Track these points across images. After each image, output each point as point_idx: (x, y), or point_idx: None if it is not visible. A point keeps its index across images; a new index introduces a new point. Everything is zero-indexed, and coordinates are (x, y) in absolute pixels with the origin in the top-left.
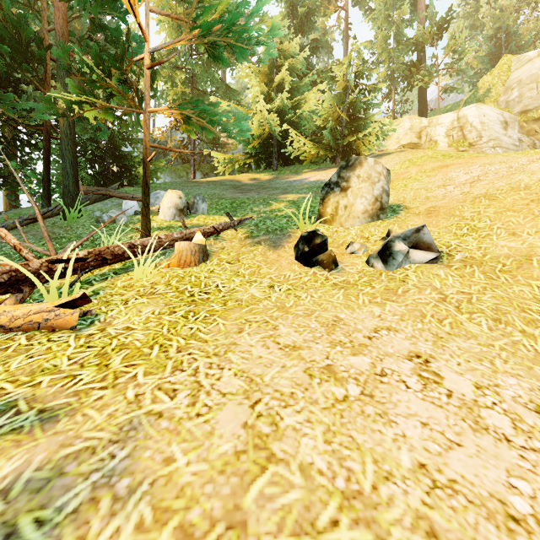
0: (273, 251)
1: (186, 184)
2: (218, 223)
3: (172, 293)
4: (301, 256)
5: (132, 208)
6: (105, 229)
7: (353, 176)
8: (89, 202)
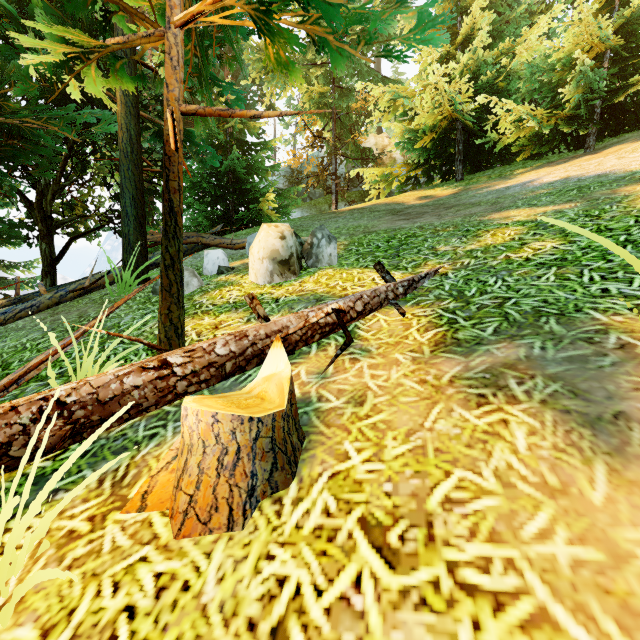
0: (616, 476)
1: (320, 217)
2: (356, 288)
3: None
4: None
5: (216, 263)
6: (152, 308)
7: None
8: None
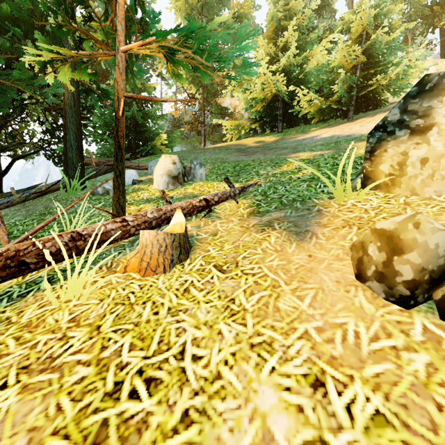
0: (298, 245)
1: (194, 151)
2: (215, 191)
3: (83, 367)
4: (380, 277)
5: (131, 177)
6: (95, 202)
7: (438, 106)
8: (100, 173)
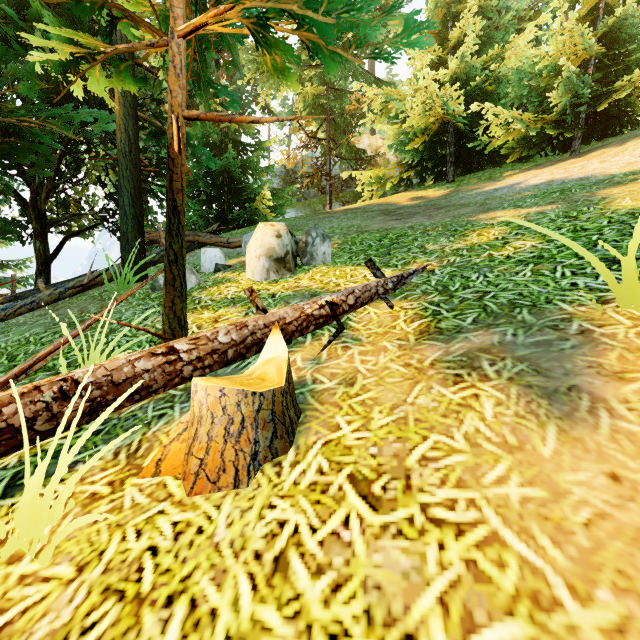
0: (564, 434)
1: (314, 216)
2: (348, 284)
3: None
4: None
5: (213, 261)
6: (152, 304)
7: None
8: None
